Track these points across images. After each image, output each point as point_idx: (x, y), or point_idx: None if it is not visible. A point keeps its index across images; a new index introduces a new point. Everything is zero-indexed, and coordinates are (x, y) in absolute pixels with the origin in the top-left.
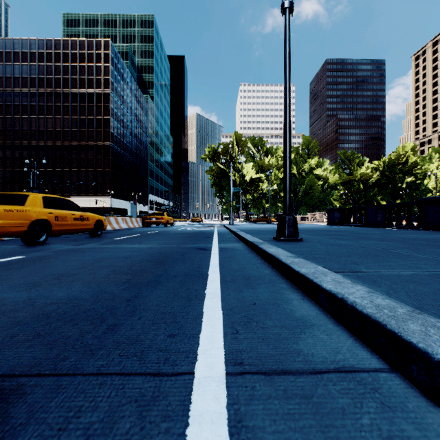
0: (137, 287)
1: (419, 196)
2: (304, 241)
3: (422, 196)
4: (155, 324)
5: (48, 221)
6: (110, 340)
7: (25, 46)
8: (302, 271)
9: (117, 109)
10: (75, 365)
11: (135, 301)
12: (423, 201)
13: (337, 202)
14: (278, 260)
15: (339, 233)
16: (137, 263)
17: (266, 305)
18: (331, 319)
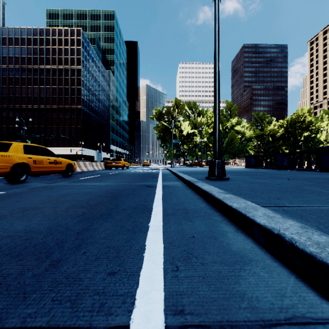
0: (89, 219)
1: (314, 147)
2: (230, 180)
3: (316, 147)
4: (98, 259)
5: (27, 164)
6: (48, 279)
7: (17, 33)
8: (235, 206)
9: (87, 81)
10: (0, 314)
11: (85, 234)
12: (320, 149)
13: (252, 151)
14: (212, 196)
15: (256, 174)
16: (94, 198)
17: (204, 238)
18: (266, 253)
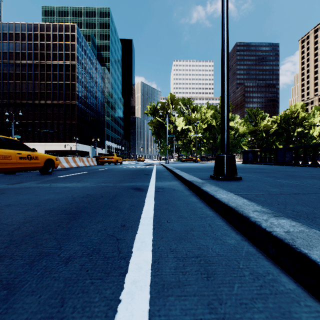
0: None
1: (307, 142)
2: (244, 180)
3: (309, 142)
4: None
5: None
6: None
7: (11, 28)
8: None
9: (81, 77)
10: None
11: None
12: None
13: (246, 146)
14: (252, 223)
15: (264, 170)
16: (39, 217)
17: None
18: None
